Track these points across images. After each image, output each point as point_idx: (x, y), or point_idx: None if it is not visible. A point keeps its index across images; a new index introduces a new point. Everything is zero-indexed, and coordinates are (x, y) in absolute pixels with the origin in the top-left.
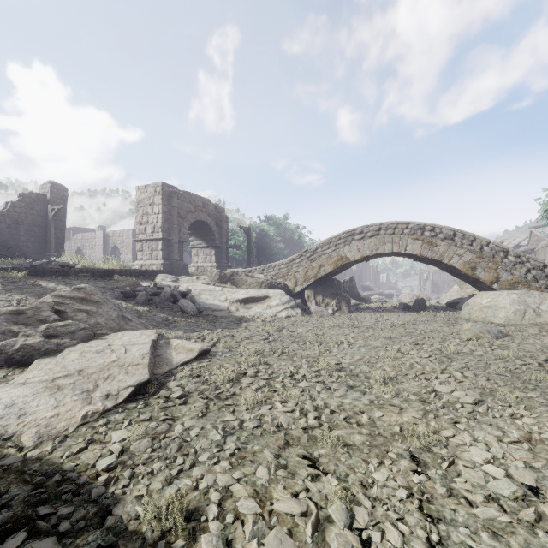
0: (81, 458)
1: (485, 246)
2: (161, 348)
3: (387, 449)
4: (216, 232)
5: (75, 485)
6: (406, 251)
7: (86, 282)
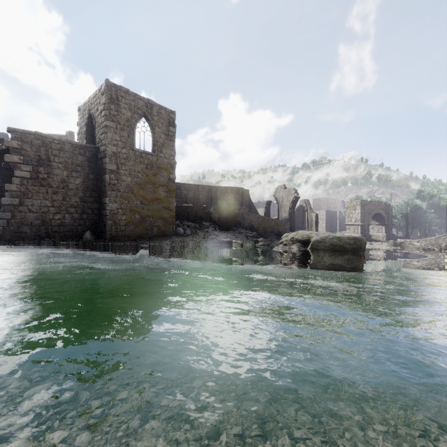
0: None
1: None
2: None
3: None
4: (385, 217)
5: None
6: None
7: None
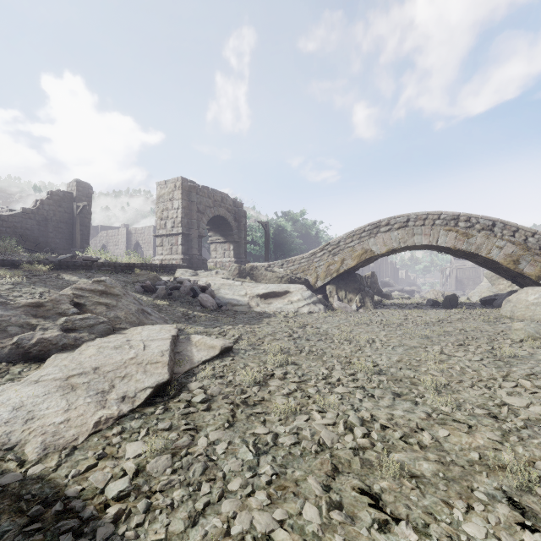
0: (89, 480)
1: (530, 236)
2: (181, 345)
3: (470, 485)
4: (234, 227)
5: (78, 521)
6: (437, 243)
7: (107, 275)
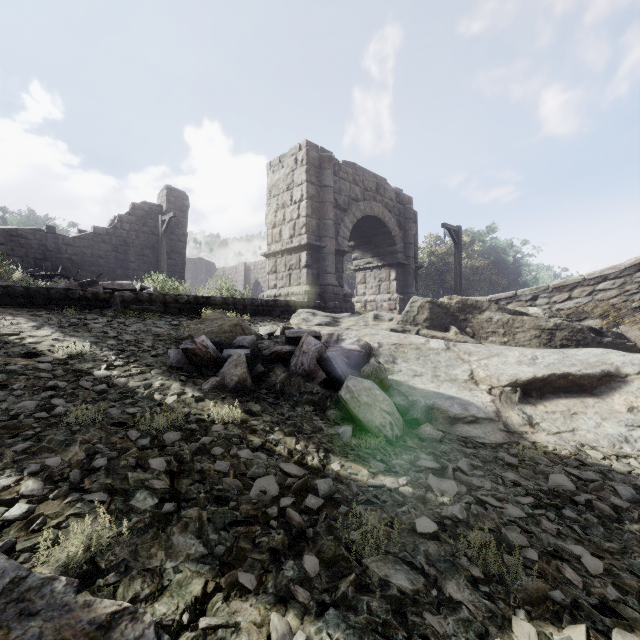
0: None
1: None
2: None
3: None
4: (398, 238)
5: None
6: None
7: (130, 321)
